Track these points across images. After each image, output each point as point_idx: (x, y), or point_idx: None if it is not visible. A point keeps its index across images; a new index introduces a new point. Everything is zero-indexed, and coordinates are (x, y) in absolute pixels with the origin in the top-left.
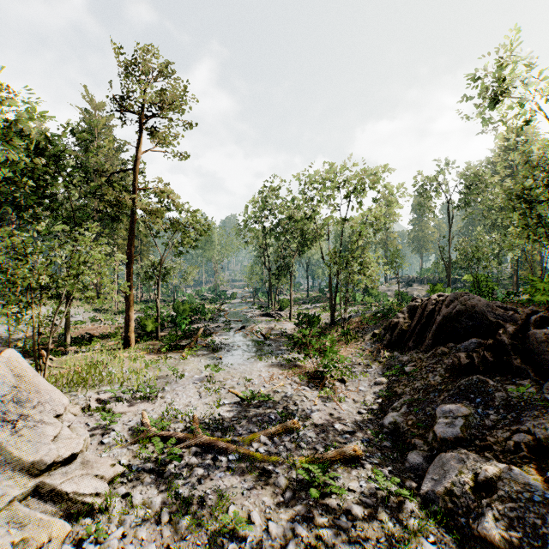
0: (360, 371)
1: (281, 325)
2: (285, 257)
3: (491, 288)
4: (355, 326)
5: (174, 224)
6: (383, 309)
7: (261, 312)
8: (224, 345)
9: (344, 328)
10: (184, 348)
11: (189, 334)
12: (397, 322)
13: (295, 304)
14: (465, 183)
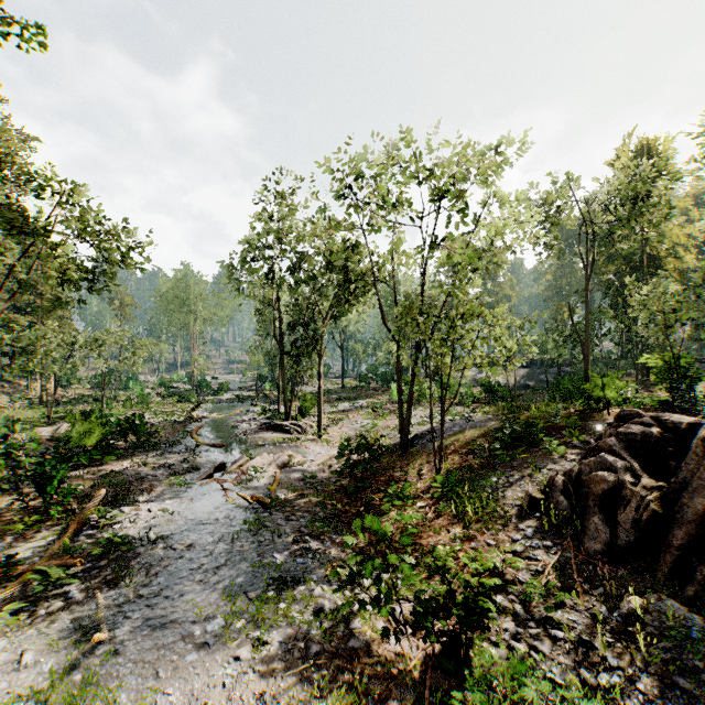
0: (577, 686)
1: (303, 452)
2: (308, 323)
3: (695, 380)
4: (460, 463)
5: (6, 216)
6: (514, 425)
7: (265, 422)
8: (152, 541)
9: (440, 470)
10: (11, 576)
11: (81, 496)
12: (617, 482)
13: (324, 402)
14: (625, 195)
